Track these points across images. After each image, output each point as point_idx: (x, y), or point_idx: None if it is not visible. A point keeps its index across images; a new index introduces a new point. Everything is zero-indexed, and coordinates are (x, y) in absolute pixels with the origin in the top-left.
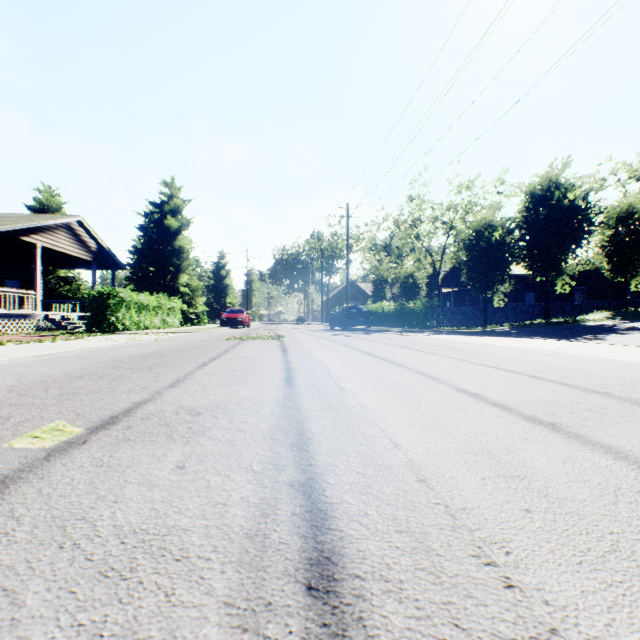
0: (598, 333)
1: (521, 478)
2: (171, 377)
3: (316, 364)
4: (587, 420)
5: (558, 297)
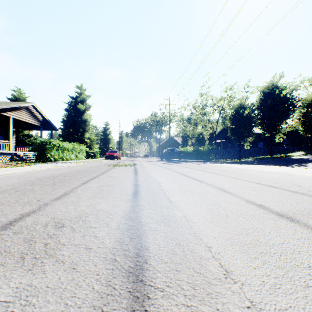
0: (302, 162)
1: None
2: (61, 191)
3: (153, 181)
4: None
5: (275, 144)
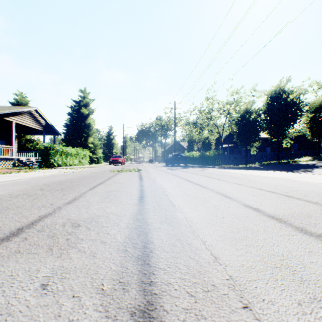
0: (307, 168)
1: None
2: (71, 196)
3: (158, 187)
4: None
5: (283, 149)
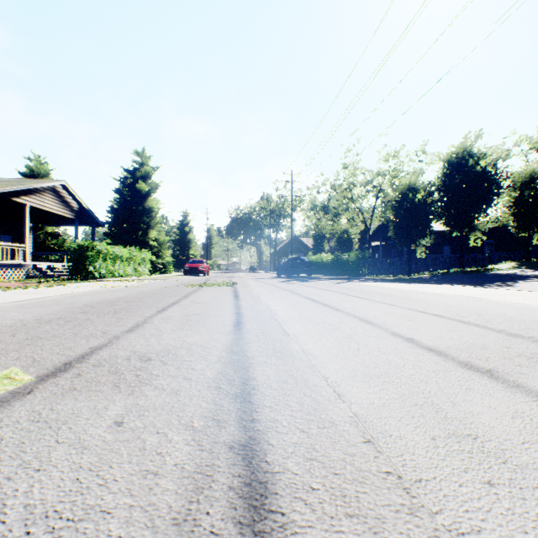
0: (507, 280)
1: (473, 438)
2: (131, 322)
3: (264, 309)
4: (522, 367)
5: (470, 250)
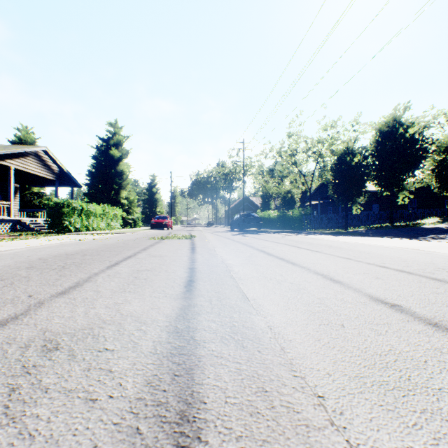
0: (439, 234)
1: None
2: (72, 280)
3: (219, 263)
4: None
5: (396, 207)
